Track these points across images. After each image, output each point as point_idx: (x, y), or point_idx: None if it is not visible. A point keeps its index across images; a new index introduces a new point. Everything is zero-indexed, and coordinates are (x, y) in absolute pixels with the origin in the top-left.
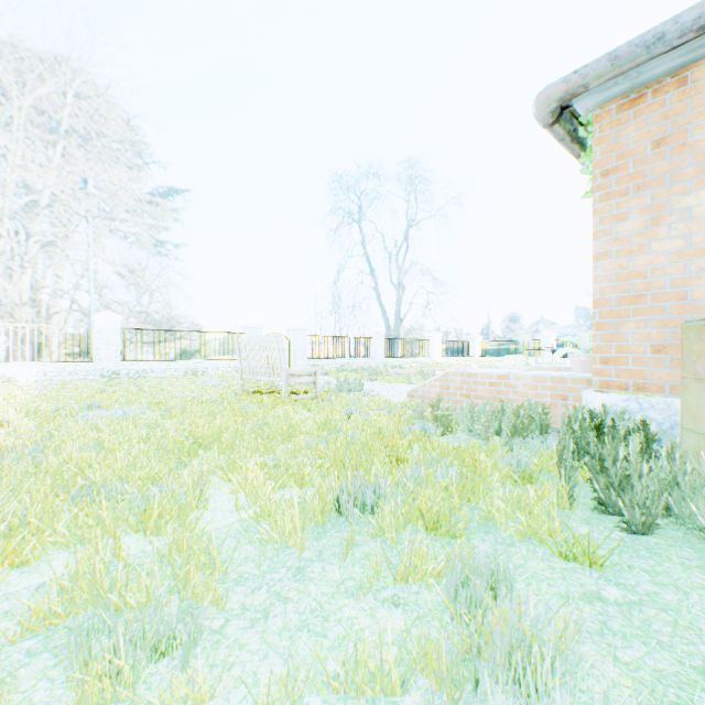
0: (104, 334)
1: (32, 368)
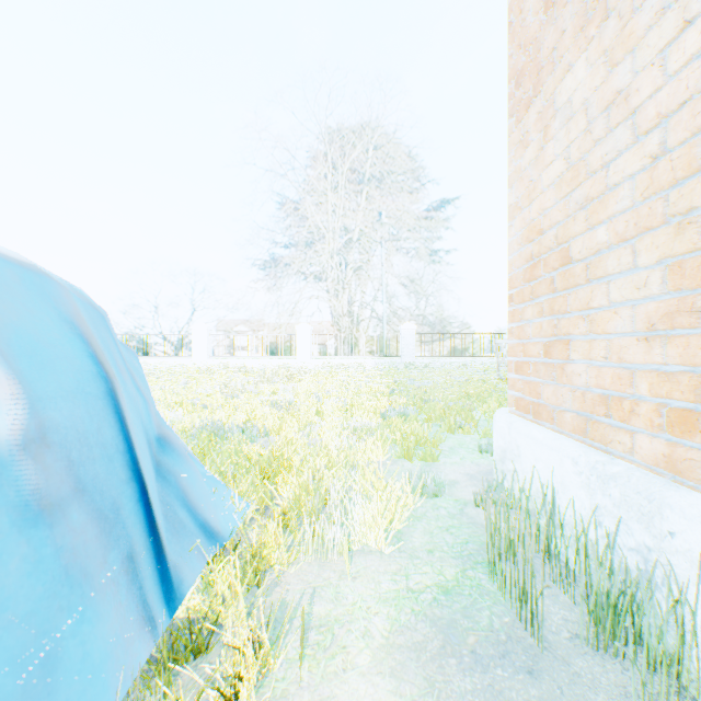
0: (405, 338)
1: (369, 360)
